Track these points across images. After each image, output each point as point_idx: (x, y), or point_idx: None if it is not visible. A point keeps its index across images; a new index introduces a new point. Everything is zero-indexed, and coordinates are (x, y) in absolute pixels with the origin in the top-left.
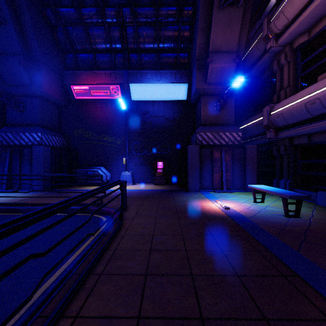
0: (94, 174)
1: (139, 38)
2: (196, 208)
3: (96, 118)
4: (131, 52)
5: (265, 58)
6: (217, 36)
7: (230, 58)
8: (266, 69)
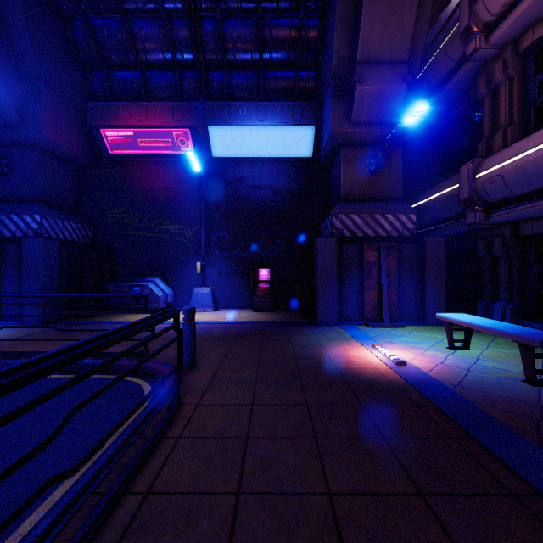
0: (131, 293)
1: (225, 41)
2: (338, 362)
3: (148, 189)
4: (212, 69)
5: (462, 73)
6: (371, 31)
7: (396, 75)
8: (461, 97)
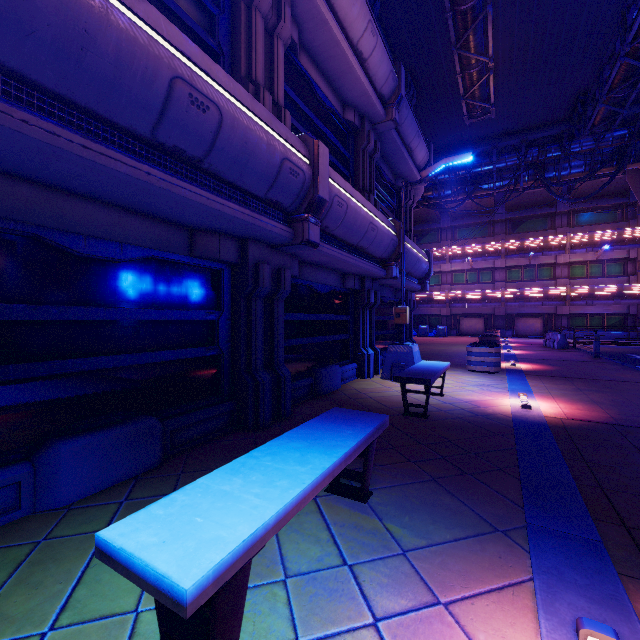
0: None
1: None
2: None
3: None
4: None
5: None
6: None
7: None
8: None
